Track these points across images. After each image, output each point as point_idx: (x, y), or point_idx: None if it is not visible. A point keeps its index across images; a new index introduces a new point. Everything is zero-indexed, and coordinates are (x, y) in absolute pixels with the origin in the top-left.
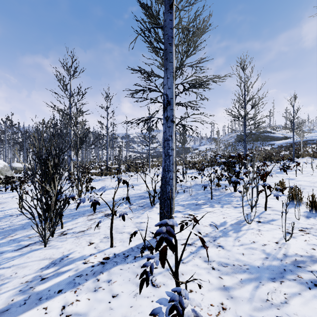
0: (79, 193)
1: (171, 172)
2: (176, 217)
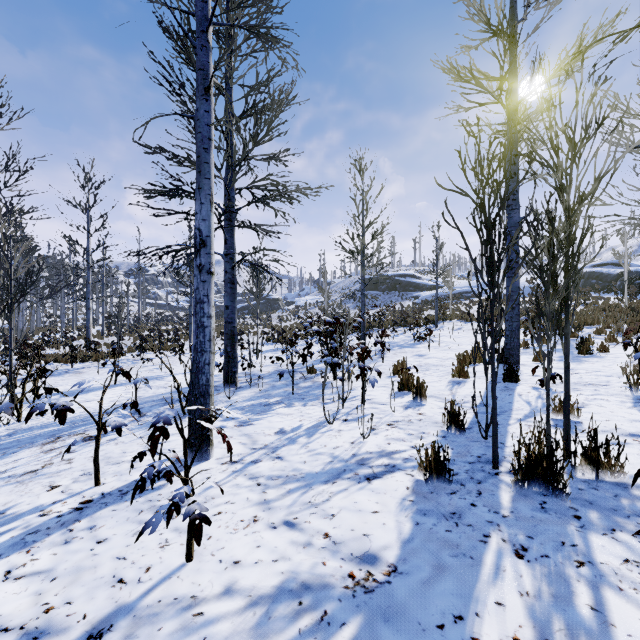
0: (16, 403)
1: (207, 353)
2: (224, 427)
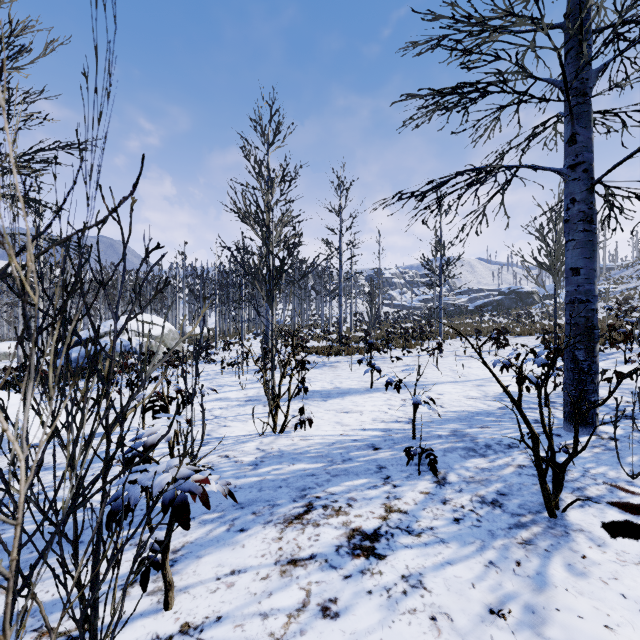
0: (271, 409)
1: None
2: None
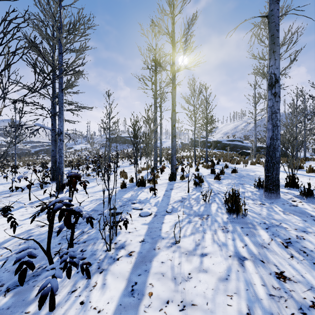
0: None
1: (62, 164)
2: None
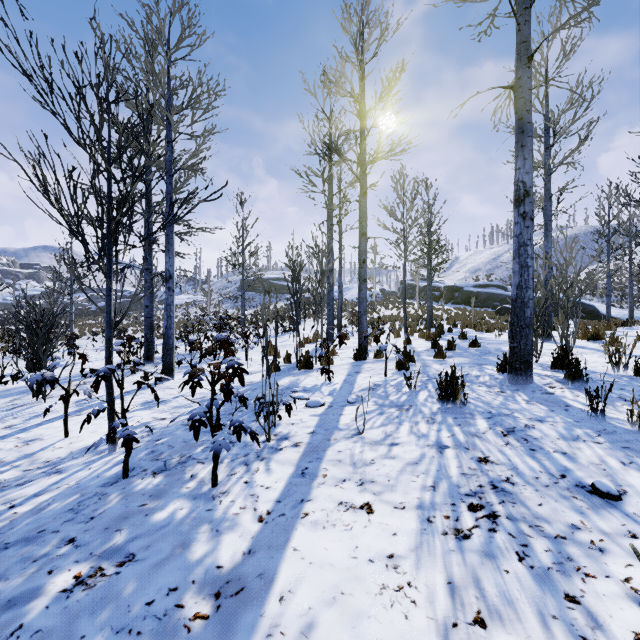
0: None
1: (173, 329)
2: None
